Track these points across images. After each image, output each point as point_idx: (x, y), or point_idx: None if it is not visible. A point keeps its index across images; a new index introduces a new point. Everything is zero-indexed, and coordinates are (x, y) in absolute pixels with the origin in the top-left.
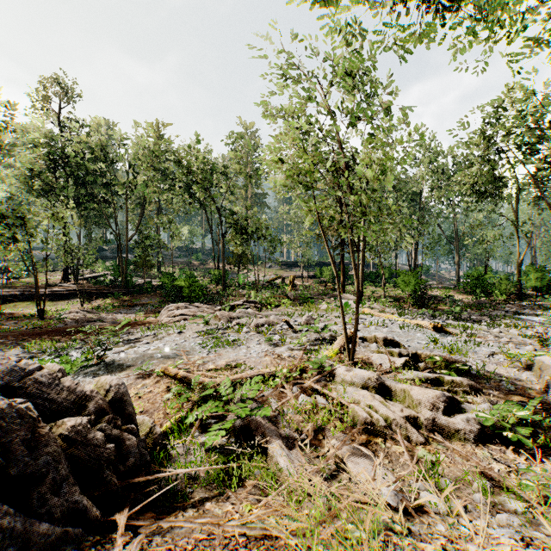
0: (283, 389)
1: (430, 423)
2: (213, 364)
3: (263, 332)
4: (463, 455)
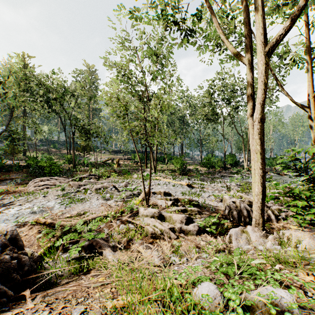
0: (111, 223)
1: (179, 229)
2: (69, 214)
3: (100, 193)
4: (191, 241)
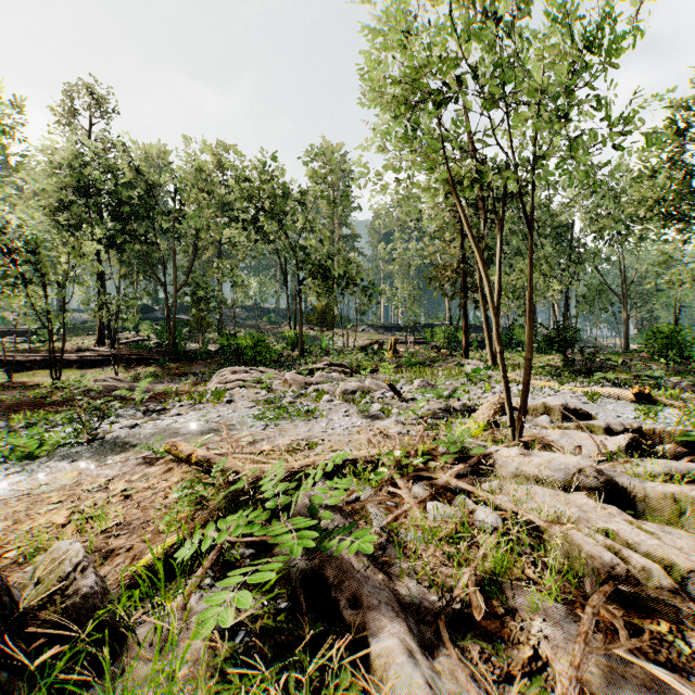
0: (395, 489)
1: None
2: (270, 444)
3: (355, 400)
4: None
